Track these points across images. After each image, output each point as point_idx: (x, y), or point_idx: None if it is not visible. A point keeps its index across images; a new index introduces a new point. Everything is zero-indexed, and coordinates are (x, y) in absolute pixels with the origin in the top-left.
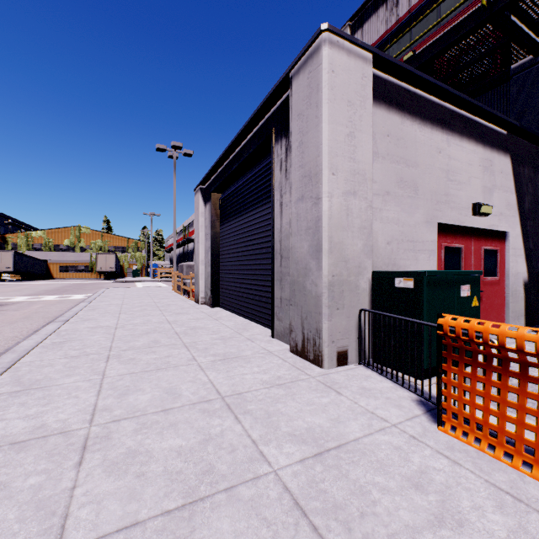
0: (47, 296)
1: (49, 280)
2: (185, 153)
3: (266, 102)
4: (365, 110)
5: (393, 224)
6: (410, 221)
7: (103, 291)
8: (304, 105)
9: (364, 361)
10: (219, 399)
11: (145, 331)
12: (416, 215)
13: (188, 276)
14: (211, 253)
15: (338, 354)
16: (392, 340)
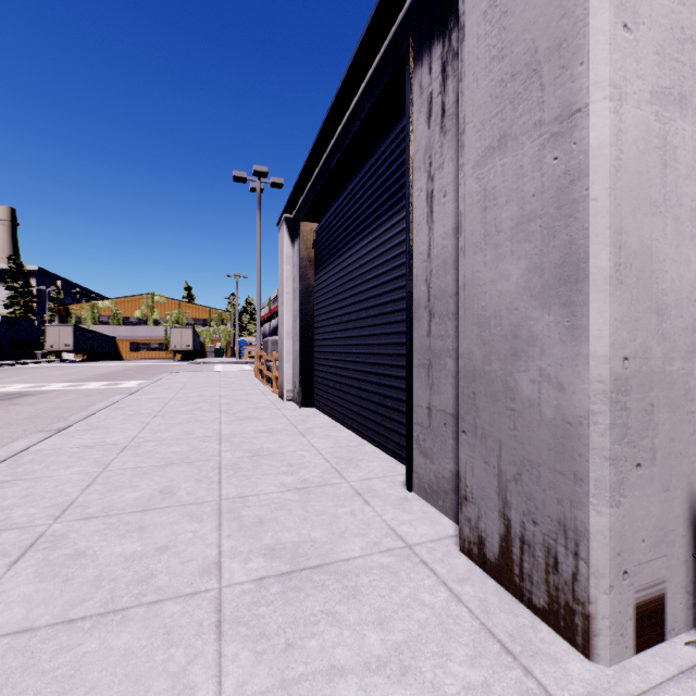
0: (93, 382)
1: (117, 360)
2: (273, 183)
3: None
4: None
5: None
6: None
7: (162, 377)
8: None
9: None
10: None
11: (166, 459)
12: None
13: (270, 357)
14: (301, 320)
15: (640, 609)
16: None
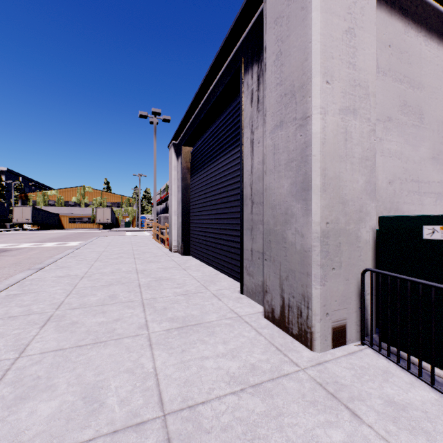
0: (49, 242)
1: (60, 229)
2: (164, 119)
3: (235, 27)
4: (368, 1)
5: (395, 158)
6: (414, 155)
7: (94, 239)
8: (284, 3)
9: (371, 342)
10: (157, 421)
11: (108, 282)
12: (421, 148)
13: (163, 226)
14: (182, 204)
15: (334, 330)
16: (433, 323)
